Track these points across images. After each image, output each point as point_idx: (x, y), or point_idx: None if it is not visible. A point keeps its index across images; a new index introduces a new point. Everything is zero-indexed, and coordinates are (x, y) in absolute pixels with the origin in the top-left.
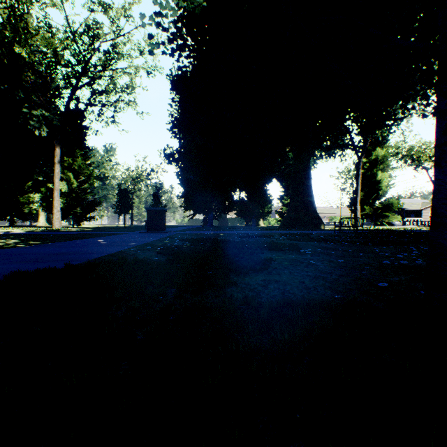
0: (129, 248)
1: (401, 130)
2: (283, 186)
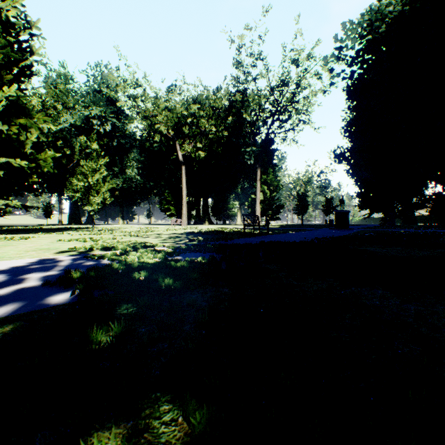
0: (346, 234)
1: None
2: None
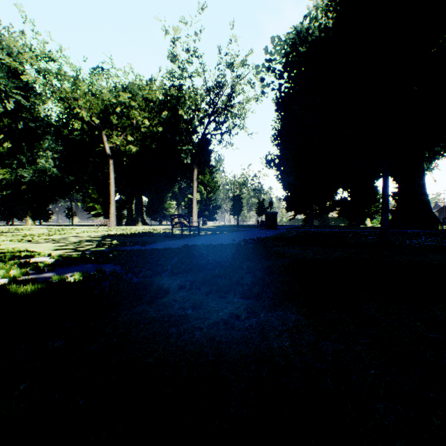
0: (273, 235)
1: None
2: (396, 182)
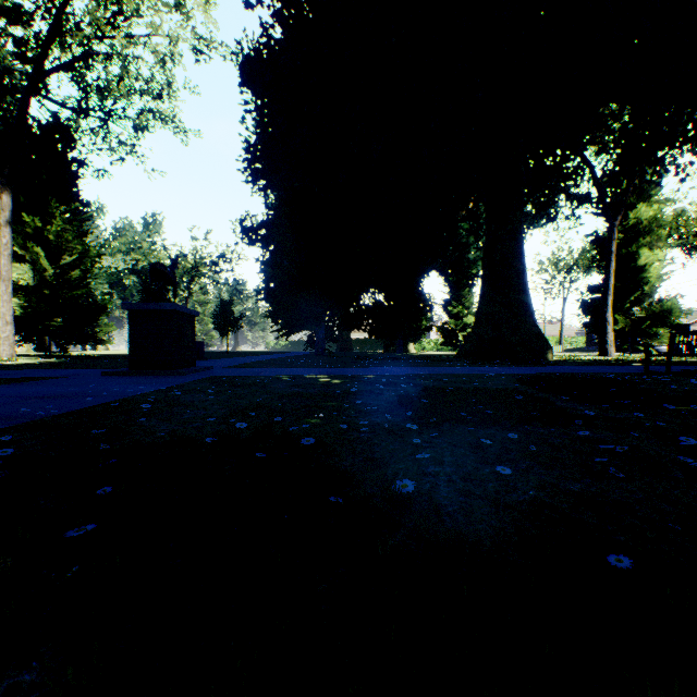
0: None
1: None
2: (449, 284)
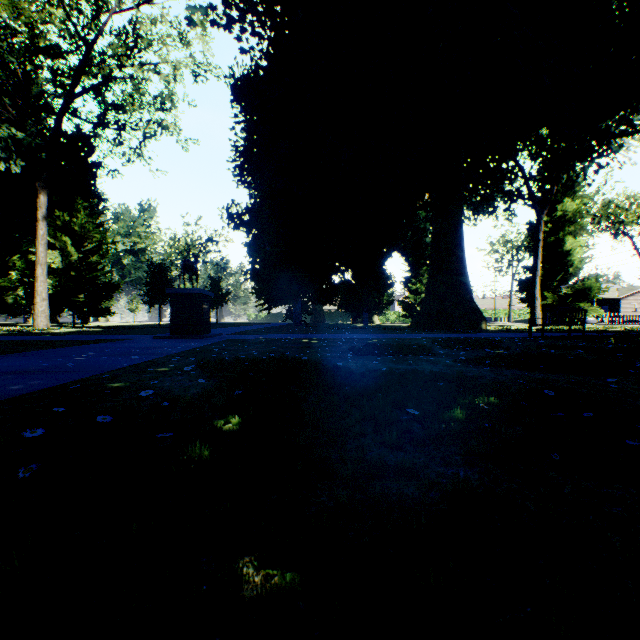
0: None
1: (618, 162)
2: (409, 263)
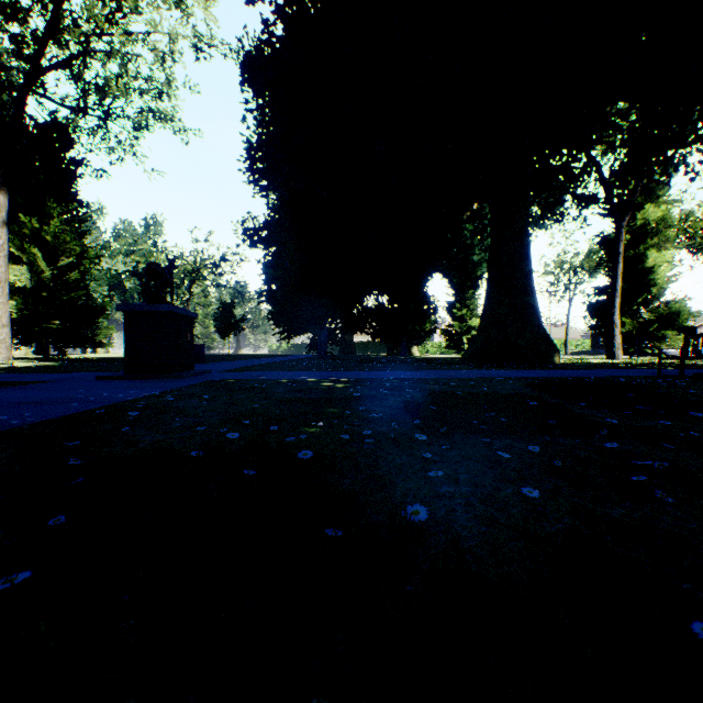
0: None
1: None
2: (453, 286)
